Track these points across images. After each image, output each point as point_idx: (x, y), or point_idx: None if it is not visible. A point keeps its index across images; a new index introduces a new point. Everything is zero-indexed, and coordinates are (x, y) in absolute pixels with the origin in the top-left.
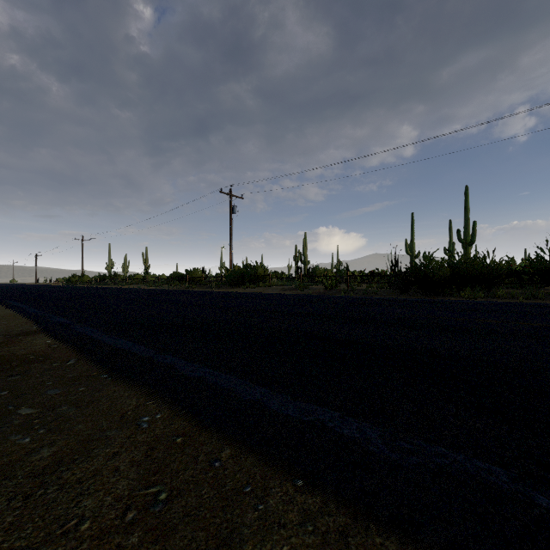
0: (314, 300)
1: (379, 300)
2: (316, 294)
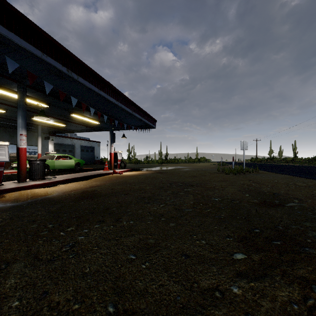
0: None
1: None
2: None
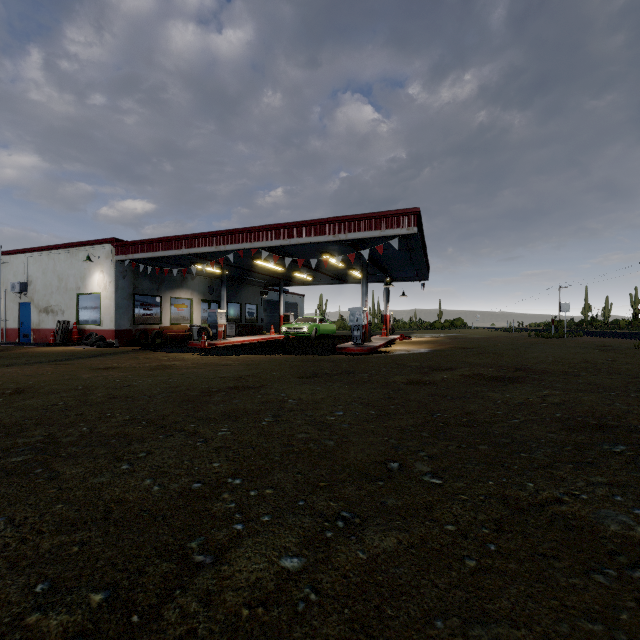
0: None
1: None
2: None
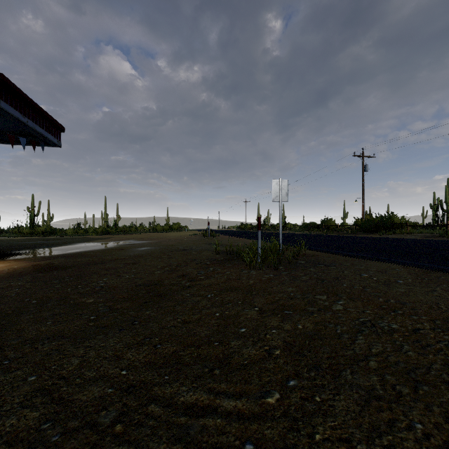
0: None
1: None
2: None
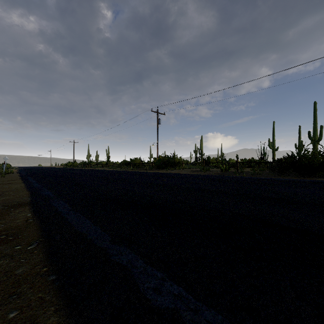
0: (221, 179)
1: (271, 180)
2: (217, 174)
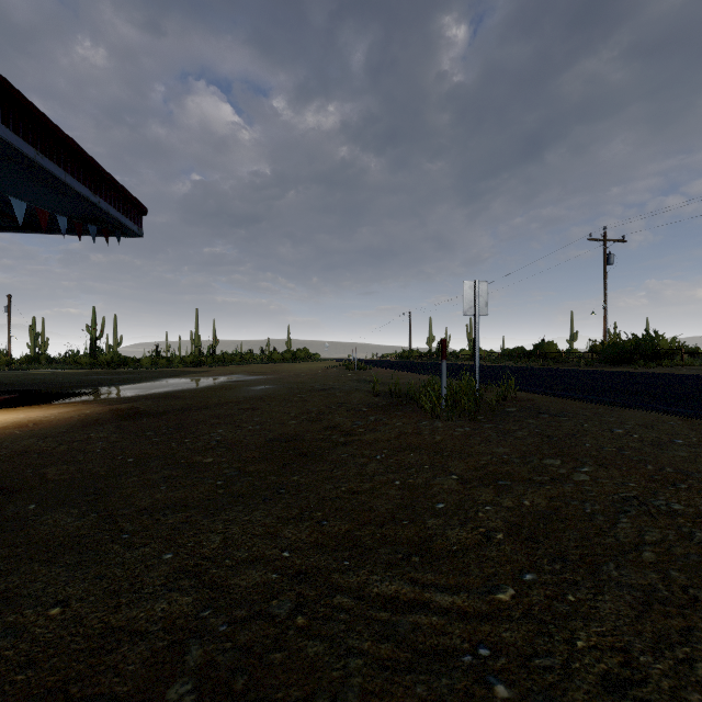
0: None
1: None
2: None
